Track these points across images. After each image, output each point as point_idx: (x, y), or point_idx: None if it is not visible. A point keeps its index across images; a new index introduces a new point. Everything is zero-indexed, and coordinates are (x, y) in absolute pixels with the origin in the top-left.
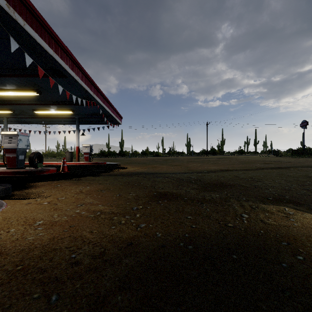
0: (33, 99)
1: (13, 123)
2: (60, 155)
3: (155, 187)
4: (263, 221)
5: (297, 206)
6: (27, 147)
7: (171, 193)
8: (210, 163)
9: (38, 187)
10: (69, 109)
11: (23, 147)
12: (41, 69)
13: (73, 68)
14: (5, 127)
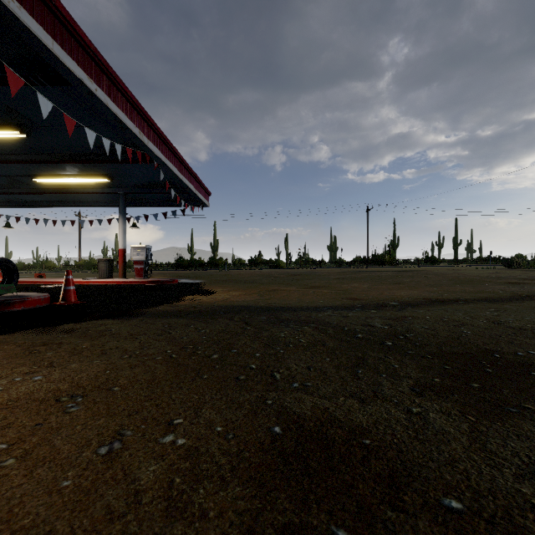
0: (23, 151)
1: (6, 205)
2: None
3: (277, 376)
4: None
5: None
6: None
7: (351, 430)
8: (387, 281)
9: None
10: (102, 175)
11: None
12: None
13: (81, 60)
14: None
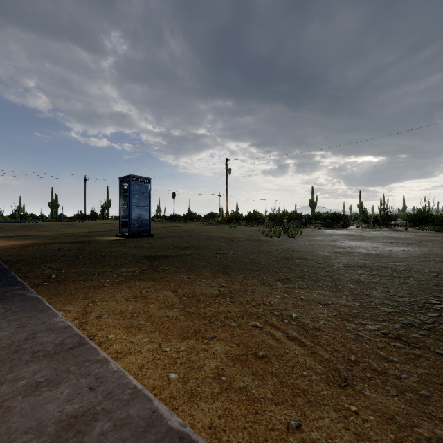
0: None
1: None
2: None
3: (46, 238)
4: (93, 239)
5: (108, 237)
6: None
7: (59, 238)
8: (86, 228)
9: None
10: None
11: None
12: None
13: None
14: None
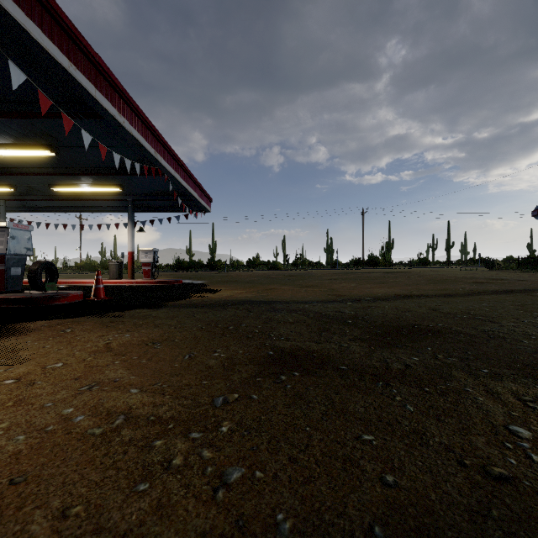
0: (47, 165)
1: (18, 210)
2: (106, 268)
3: (272, 335)
4: None
5: None
6: (26, 253)
7: (308, 351)
8: (373, 281)
9: (25, 334)
10: (114, 184)
11: (19, 253)
12: (44, 96)
13: (113, 100)
14: (2, 218)
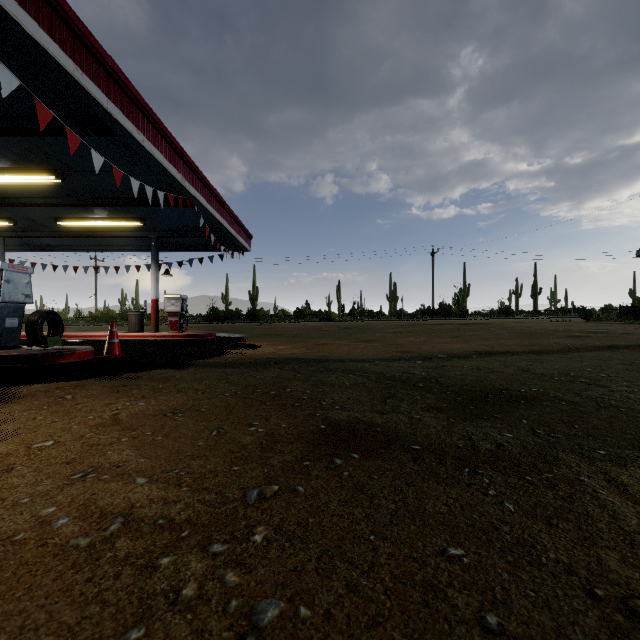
0: (52, 194)
1: (20, 249)
2: (126, 319)
3: (324, 403)
4: None
5: None
6: (25, 300)
7: (370, 425)
8: (446, 335)
9: (14, 401)
10: (134, 218)
11: (16, 300)
12: (44, 107)
13: (130, 113)
14: None
